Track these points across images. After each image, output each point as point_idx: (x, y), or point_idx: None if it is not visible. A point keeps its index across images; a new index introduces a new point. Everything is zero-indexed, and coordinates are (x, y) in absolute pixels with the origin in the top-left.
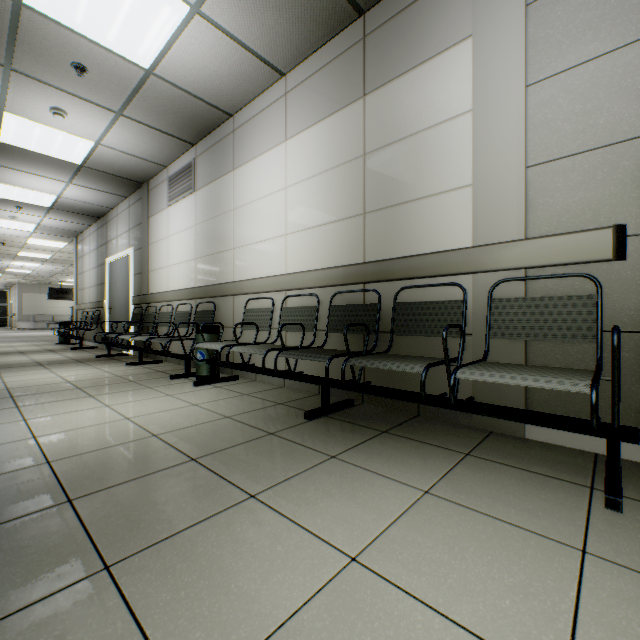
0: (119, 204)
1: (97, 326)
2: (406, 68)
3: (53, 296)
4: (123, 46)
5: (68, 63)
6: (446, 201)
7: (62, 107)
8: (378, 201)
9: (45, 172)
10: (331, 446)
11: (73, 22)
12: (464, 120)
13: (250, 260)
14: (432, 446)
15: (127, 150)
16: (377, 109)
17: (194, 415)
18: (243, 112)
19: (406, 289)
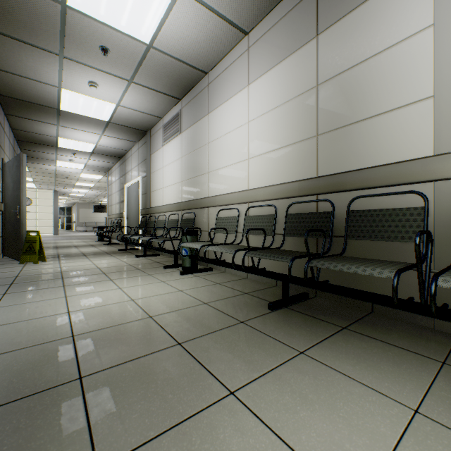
0: (132, 147)
1: (119, 229)
2: (359, 2)
3: (96, 210)
4: (131, 28)
5: (97, 47)
6: (402, 115)
7: (95, 81)
8: (330, 123)
9: (87, 128)
10: (297, 340)
11: (99, 14)
12: (423, 36)
13: (220, 180)
14: (399, 349)
15: (136, 108)
16: (329, 44)
17: (180, 300)
18: (215, 69)
19: (359, 198)
